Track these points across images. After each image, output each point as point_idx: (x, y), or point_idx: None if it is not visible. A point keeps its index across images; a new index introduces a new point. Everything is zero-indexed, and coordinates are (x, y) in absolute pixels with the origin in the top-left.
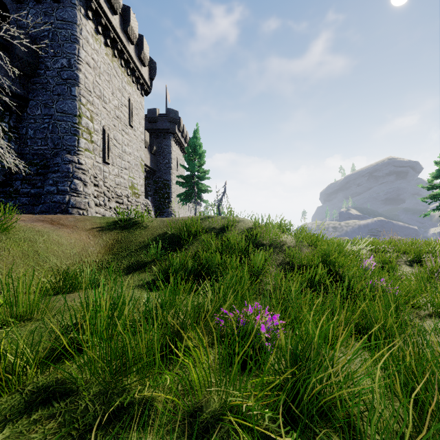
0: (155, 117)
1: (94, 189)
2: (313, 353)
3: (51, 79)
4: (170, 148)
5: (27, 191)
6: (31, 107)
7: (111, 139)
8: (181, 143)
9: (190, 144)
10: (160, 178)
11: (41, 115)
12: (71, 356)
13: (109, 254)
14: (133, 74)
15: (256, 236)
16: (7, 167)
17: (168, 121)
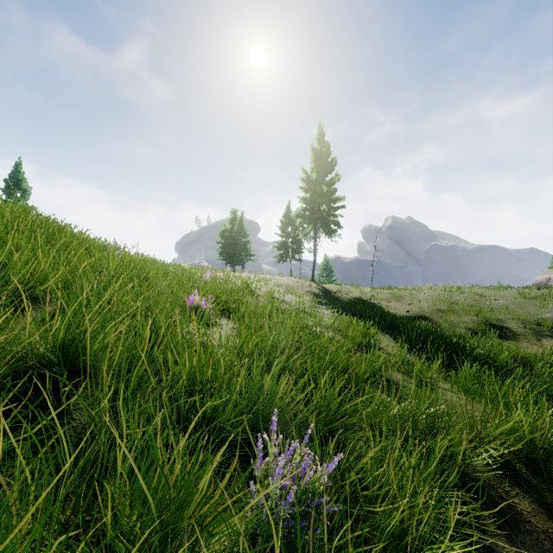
0: None
1: None
2: None
3: None
4: None
5: None
6: None
7: None
8: None
9: (10, 177)
10: None
11: None
12: None
13: None
14: None
15: None
16: None
17: None
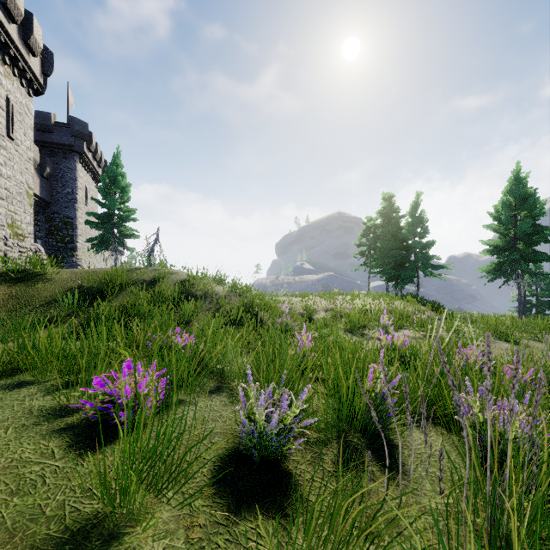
0: (49, 126)
1: None
2: (209, 346)
3: None
4: (74, 173)
5: None
6: None
7: None
8: (93, 167)
9: (107, 172)
10: (57, 213)
11: None
12: (18, 373)
13: (2, 311)
14: (14, 63)
15: (189, 287)
16: None
17: (71, 134)
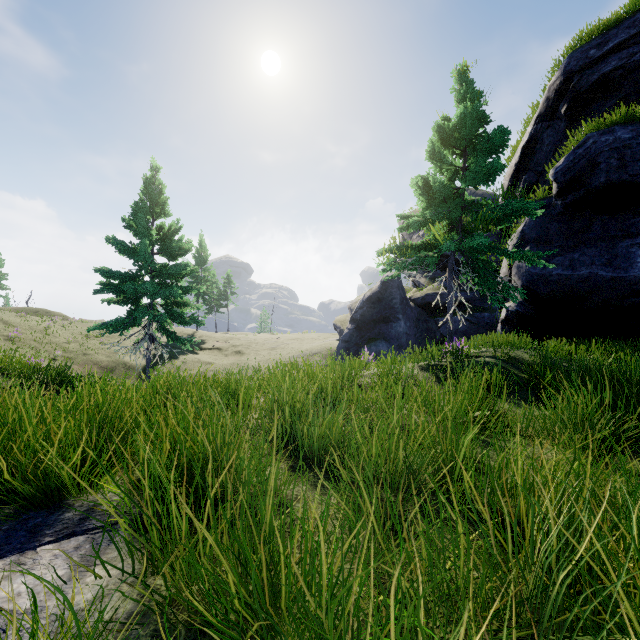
0: None
1: None
2: None
3: None
4: None
5: None
6: None
7: None
8: None
9: None
10: None
11: None
12: None
13: None
14: None
15: (51, 313)
16: None
17: None
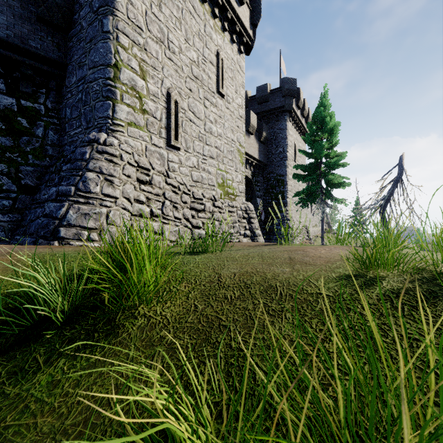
0: (265, 95)
1: (141, 189)
2: None
3: (84, 21)
4: (284, 132)
5: (45, 198)
6: (69, 75)
7: (183, 111)
8: (301, 125)
9: (313, 118)
10: (272, 173)
11: (76, 82)
12: None
13: None
14: (224, 17)
15: None
16: (42, 166)
17: (282, 96)
